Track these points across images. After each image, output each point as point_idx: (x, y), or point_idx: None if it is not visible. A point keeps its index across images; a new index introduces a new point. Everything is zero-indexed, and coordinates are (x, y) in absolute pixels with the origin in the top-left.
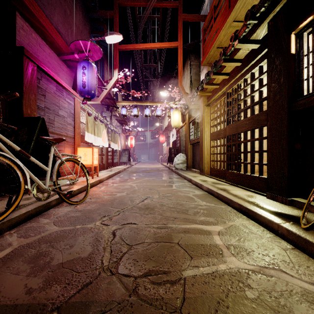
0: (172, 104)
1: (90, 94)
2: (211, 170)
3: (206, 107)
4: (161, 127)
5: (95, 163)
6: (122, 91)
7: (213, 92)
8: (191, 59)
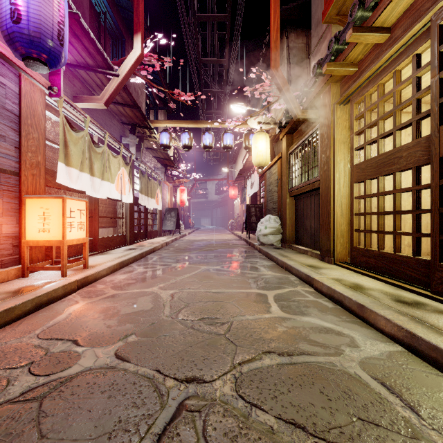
0: (253, 122)
1: (38, 46)
2: (354, 253)
3: (338, 107)
4: (231, 175)
5: (75, 237)
6: (155, 89)
7: (364, 62)
8: (289, 36)
